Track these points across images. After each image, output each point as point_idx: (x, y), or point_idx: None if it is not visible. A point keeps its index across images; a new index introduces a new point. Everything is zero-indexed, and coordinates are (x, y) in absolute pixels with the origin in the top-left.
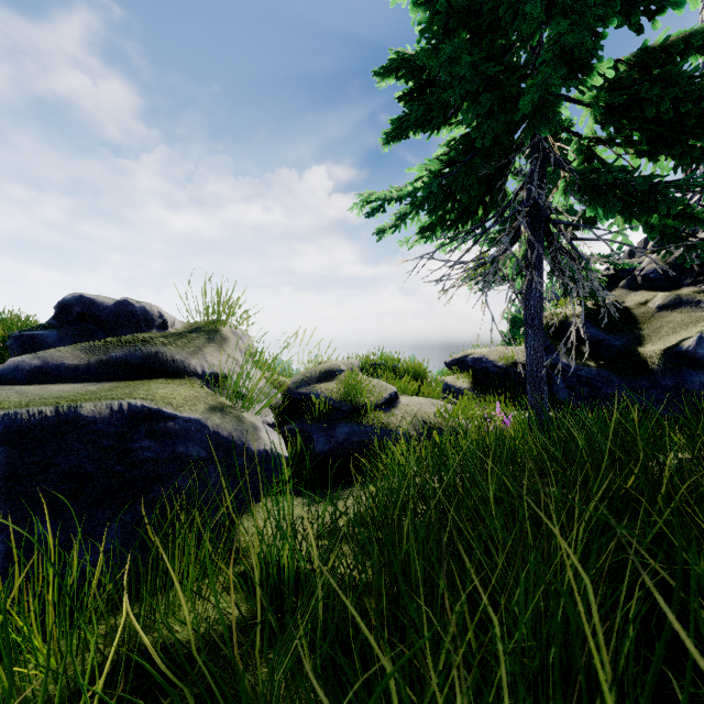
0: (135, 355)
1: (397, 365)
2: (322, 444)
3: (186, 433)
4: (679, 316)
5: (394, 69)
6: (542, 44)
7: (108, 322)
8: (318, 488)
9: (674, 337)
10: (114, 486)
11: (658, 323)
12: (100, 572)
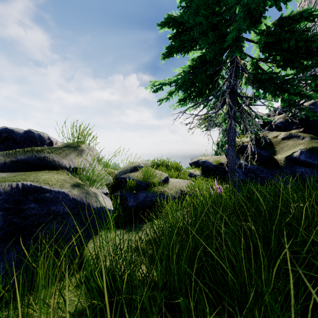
0: (32, 158)
1: (168, 164)
2: (132, 202)
3: (56, 199)
4: (291, 142)
5: (167, 23)
6: (236, 14)
7: (20, 142)
8: (130, 224)
9: (289, 151)
10: (12, 230)
11: (282, 145)
12: (1, 280)
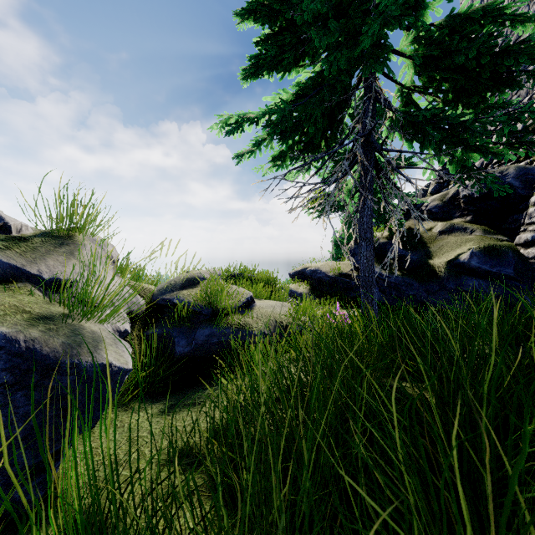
0: None
1: (253, 275)
2: (183, 347)
3: None
4: (453, 238)
5: (250, 14)
6: (373, 4)
7: None
8: (178, 390)
9: (452, 253)
10: None
11: (440, 243)
12: None
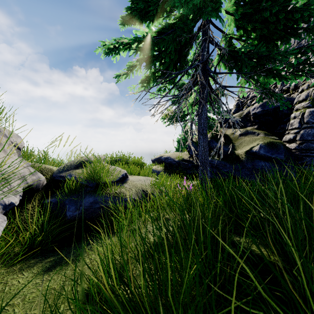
0: None
1: (128, 160)
2: (73, 211)
3: None
4: (248, 138)
5: None
6: None
7: None
8: (67, 245)
9: (248, 146)
10: None
11: (240, 141)
12: None
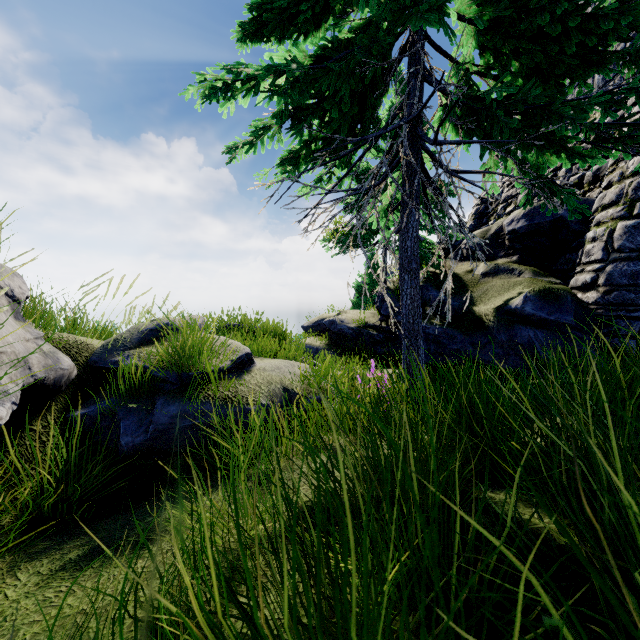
0: None
1: (255, 326)
2: (133, 436)
3: None
4: (499, 281)
5: None
6: None
7: None
8: (120, 509)
9: (500, 298)
10: None
11: (485, 287)
12: None
